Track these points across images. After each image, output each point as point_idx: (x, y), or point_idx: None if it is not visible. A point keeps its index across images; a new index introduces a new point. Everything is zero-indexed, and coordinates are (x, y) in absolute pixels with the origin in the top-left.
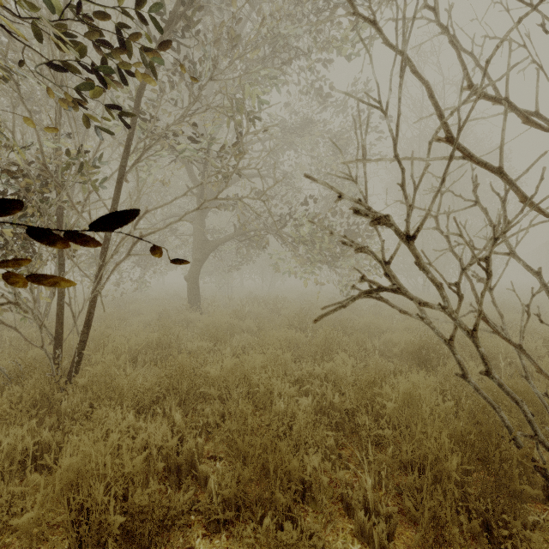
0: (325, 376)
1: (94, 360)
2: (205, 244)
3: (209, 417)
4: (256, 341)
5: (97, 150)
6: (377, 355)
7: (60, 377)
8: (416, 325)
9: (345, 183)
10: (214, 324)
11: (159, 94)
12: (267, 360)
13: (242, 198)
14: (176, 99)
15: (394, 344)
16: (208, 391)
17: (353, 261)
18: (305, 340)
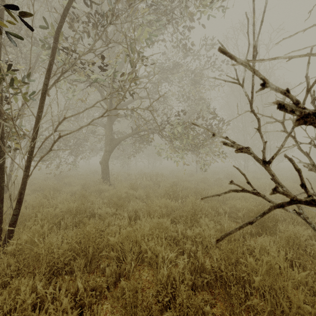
0: (194, 236)
1: (27, 226)
2: (112, 141)
3: (109, 276)
4: (144, 208)
5: (28, 73)
6: (227, 217)
7: (0, 239)
8: (249, 194)
9: (199, 103)
10: (117, 194)
11: (79, 39)
12: (152, 226)
13: (134, 108)
14: (90, 43)
15: (237, 208)
16: (108, 254)
17: (203, 151)
18: (178, 206)
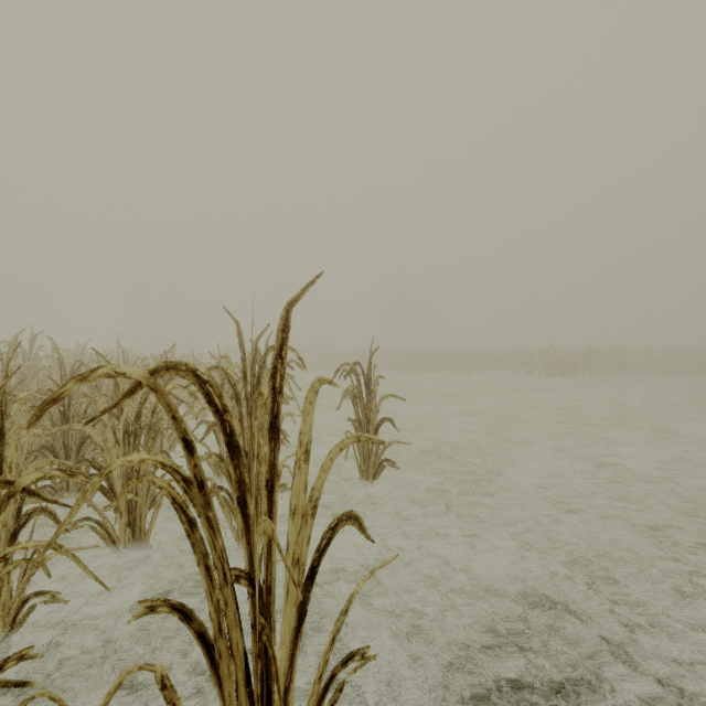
0: None
1: None
2: None
3: None
4: None
5: None
6: None
7: None
8: None
9: None
10: None
11: None
12: None
13: None
14: None
15: None
16: None
17: None
18: None
